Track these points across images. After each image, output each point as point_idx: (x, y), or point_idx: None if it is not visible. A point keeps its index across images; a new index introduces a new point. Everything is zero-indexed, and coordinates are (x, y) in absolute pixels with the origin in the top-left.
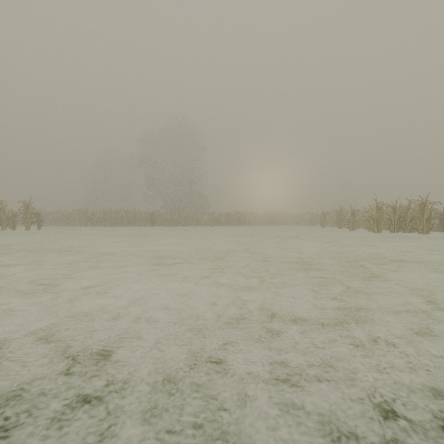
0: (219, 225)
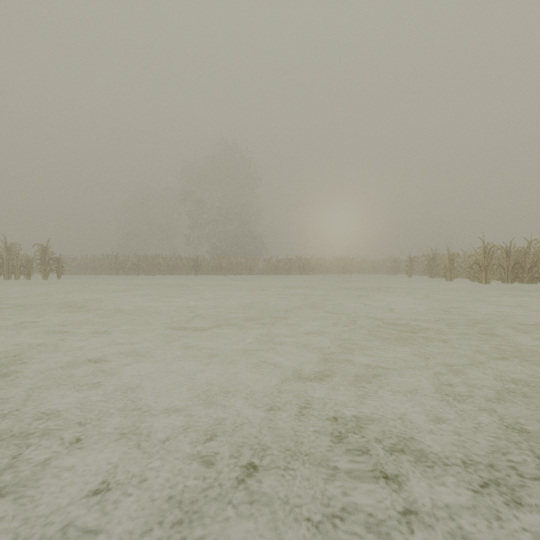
0: (278, 273)
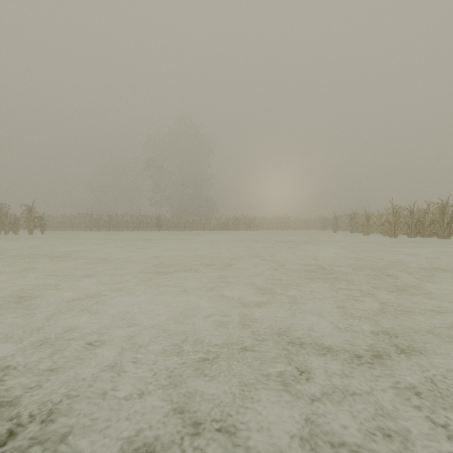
0: (227, 229)
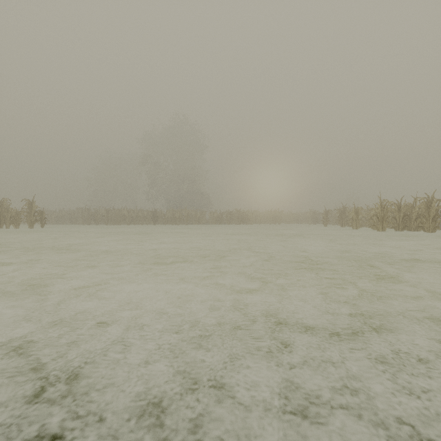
0: (221, 223)
